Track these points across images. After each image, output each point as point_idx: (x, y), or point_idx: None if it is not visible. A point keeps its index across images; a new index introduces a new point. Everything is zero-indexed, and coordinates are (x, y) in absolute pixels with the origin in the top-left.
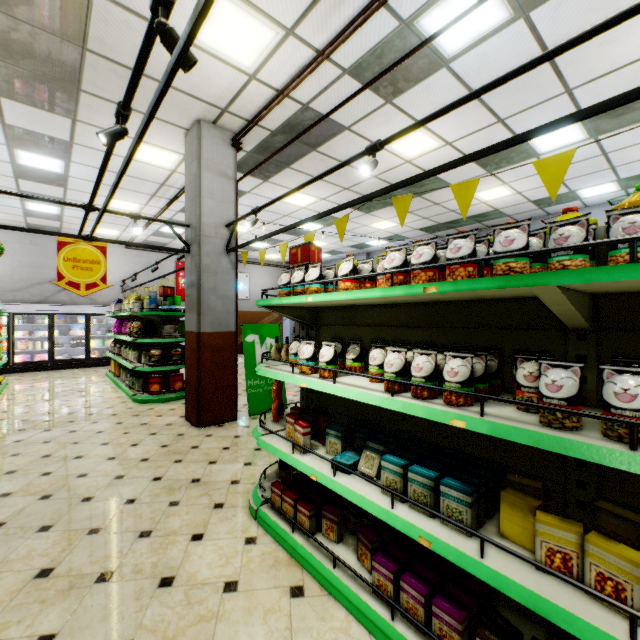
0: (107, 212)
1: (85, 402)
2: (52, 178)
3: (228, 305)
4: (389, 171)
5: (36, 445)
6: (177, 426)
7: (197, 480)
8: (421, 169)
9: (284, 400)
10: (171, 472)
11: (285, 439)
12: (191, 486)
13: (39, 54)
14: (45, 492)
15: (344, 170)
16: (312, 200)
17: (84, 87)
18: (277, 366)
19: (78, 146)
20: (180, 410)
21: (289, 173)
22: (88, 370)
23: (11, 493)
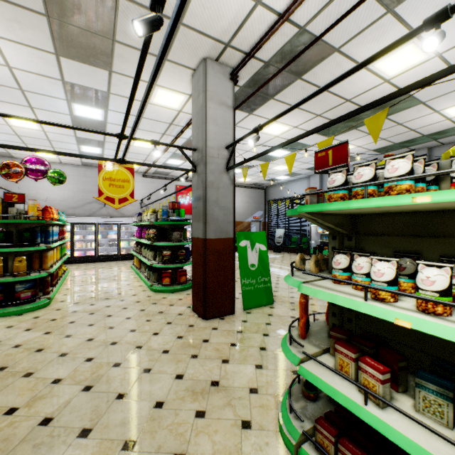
0: (134, 139)
1: (117, 289)
2: (96, 125)
3: (227, 215)
4: (364, 93)
5: (83, 327)
6: (187, 316)
7: (216, 383)
8: (397, 88)
9: (271, 297)
10: (190, 369)
11: (350, 381)
12: (212, 391)
13: (84, 8)
14: (87, 382)
15: (321, 96)
16: (285, 129)
17: (117, 37)
18: (318, 282)
19: (113, 95)
20: (186, 300)
21: (271, 104)
22: (119, 263)
23: (61, 379)
